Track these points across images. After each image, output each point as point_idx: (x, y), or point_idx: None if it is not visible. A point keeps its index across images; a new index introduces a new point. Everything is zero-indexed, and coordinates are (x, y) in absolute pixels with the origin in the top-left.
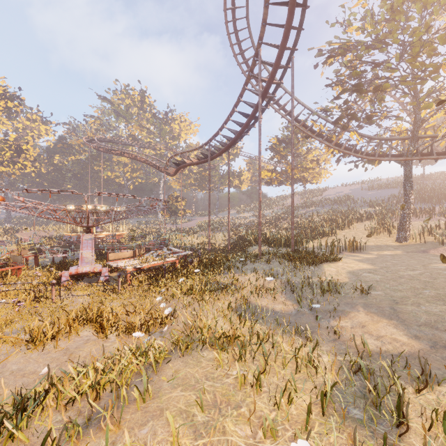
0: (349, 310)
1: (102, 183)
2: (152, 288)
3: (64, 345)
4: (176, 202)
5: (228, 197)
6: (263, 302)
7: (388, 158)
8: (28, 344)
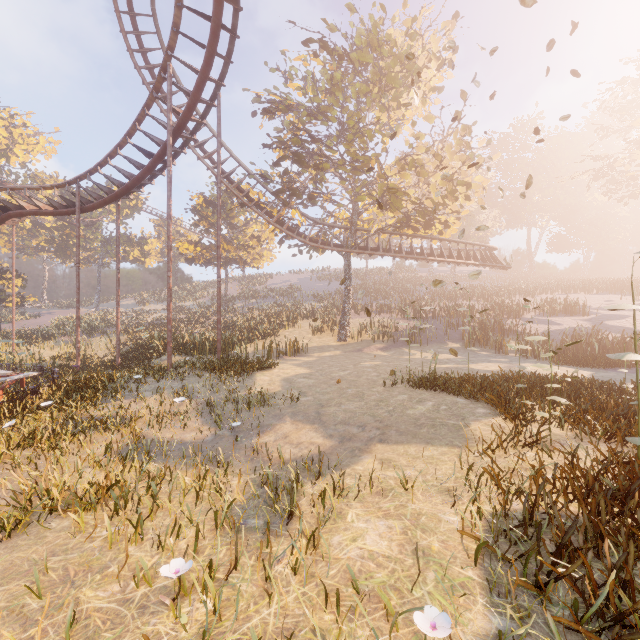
0: (276, 423)
1: None
2: None
3: None
4: (0, 279)
5: (118, 278)
6: (168, 433)
7: (330, 247)
8: None
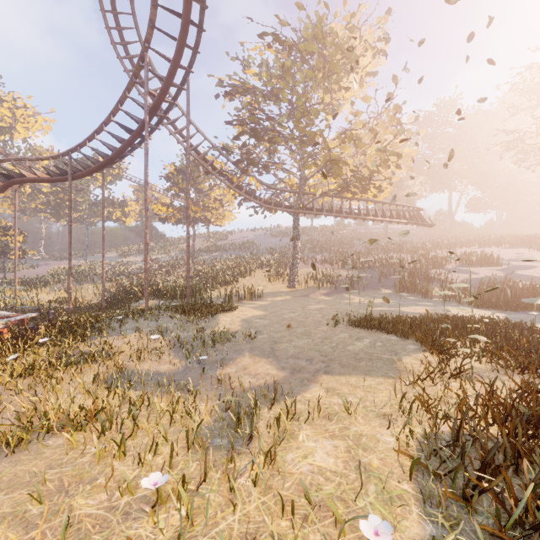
0: (237, 357)
1: None
2: None
3: None
4: (5, 236)
5: (103, 235)
6: (146, 365)
7: (281, 208)
8: None
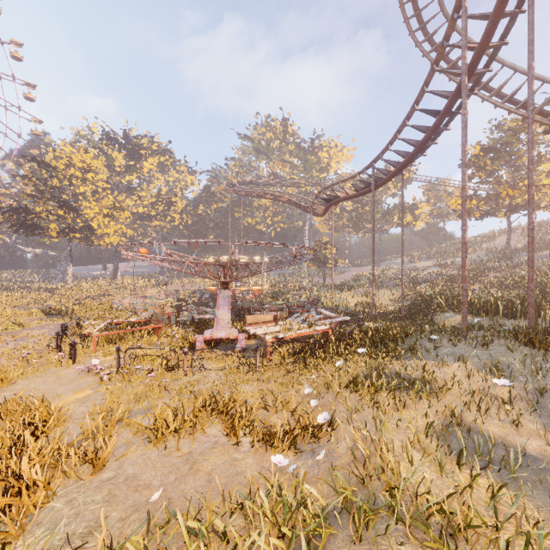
0: None
1: (242, 231)
2: (298, 368)
3: (187, 445)
4: (325, 249)
5: (402, 240)
6: (492, 425)
7: None
8: (150, 435)
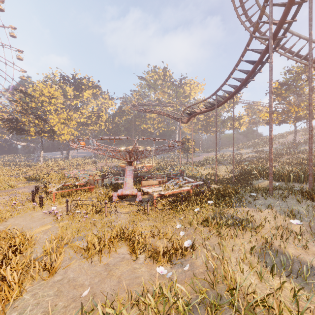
0: None
1: (140, 132)
2: (172, 212)
3: (106, 259)
4: (188, 142)
5: (233, 137)
6: (290, 248)
7: None
8: (84, 253)
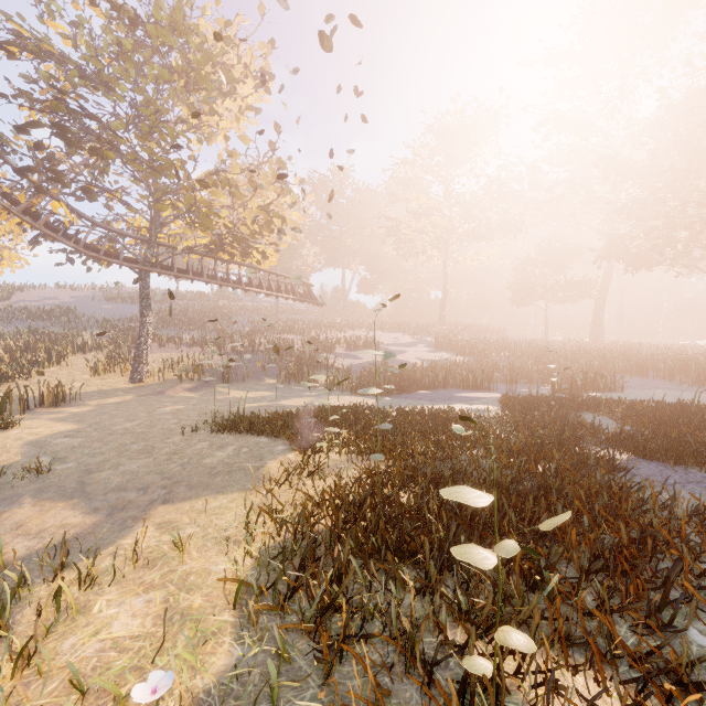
0: (4, 510)
1: None
2: None
3: None
4: None
5: None
6: None
7: (119, 261)
8: None
